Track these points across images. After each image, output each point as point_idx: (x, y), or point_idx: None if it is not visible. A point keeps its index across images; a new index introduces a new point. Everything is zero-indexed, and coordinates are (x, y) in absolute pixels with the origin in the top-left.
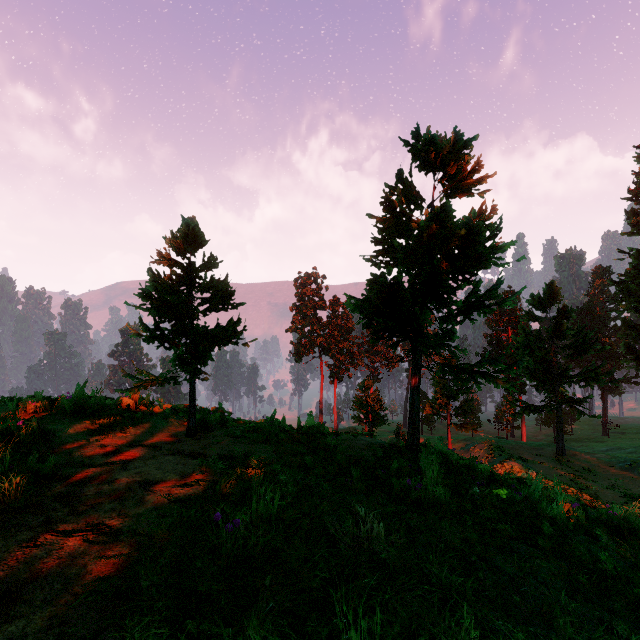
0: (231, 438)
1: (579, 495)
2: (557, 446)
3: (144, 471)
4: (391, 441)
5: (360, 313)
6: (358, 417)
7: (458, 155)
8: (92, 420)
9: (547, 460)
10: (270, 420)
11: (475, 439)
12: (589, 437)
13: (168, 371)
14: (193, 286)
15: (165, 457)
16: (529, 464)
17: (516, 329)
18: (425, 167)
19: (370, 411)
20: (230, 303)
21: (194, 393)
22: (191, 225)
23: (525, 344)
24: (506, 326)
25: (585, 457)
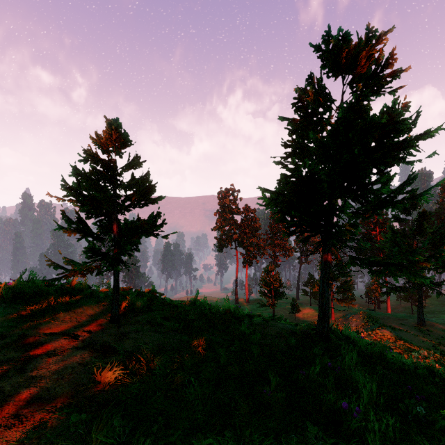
0: (150, 325)
1: (443, 360)
2: (418, 318)
3: (38, 375)
4: (301, 328)
5: (275, 206)
6: (264, 292)
7: (370, 53)
8: (27, 305)
9: (410, 329)
10: (193, 301)
11: (352, 310)
12: (439, 310)
13: (83, 262)
14: (115, 182)
15: (73, 352)
16: (397, 332)
17: (382, 228)
18: (336, 68)
19: (272, 288)
20: (151, 198)
21: (117, 282)
22: (113, 124)
23: (393, 239)
24: (374, 226)
25: (441, 327)
